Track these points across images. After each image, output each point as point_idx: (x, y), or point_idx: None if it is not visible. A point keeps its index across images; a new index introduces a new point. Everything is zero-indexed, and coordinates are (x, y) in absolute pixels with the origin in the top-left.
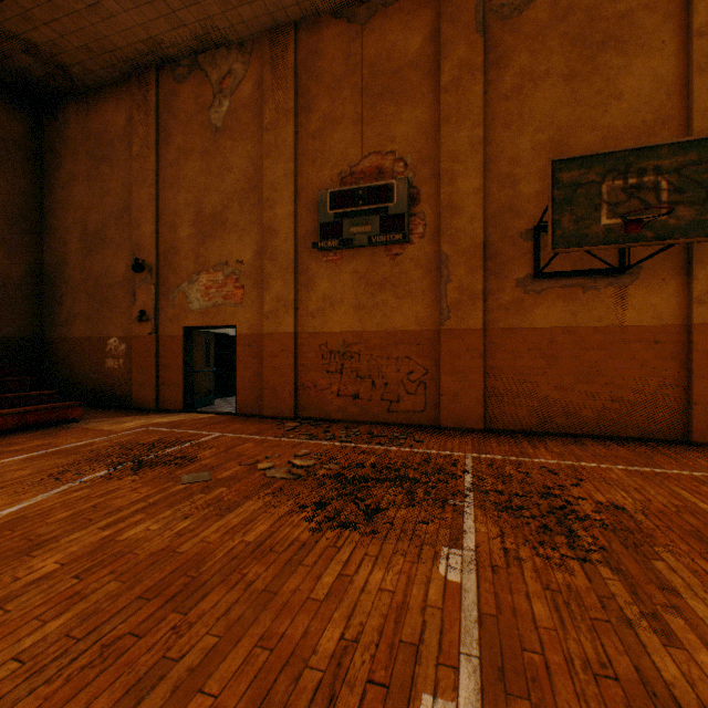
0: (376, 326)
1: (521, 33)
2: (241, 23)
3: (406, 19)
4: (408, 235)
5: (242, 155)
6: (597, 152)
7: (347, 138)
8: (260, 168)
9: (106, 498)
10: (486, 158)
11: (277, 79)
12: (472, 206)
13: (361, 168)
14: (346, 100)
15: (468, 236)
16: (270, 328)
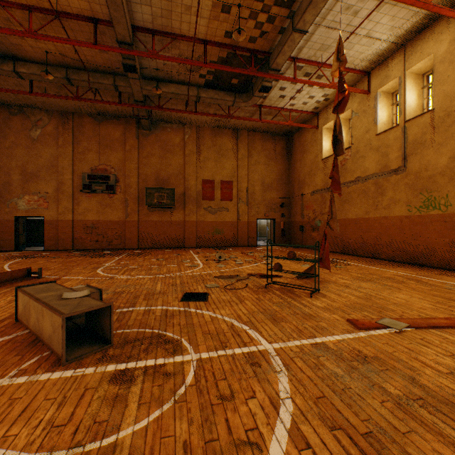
0: (105, 219)
1: (149, 142)
2: (49, 107)
3: (115, 126)
4: (116, 191)
5: (48, 152)
6: (154, 187)
7: (94, 157)
8: (57, 159)
9: (35, 260)
10: (139, 173)
11: (65, 130)
12: (135, 186)
13: (99, 168)
14: (94, 144)
15: (134, 194)
16: (62, 218)
